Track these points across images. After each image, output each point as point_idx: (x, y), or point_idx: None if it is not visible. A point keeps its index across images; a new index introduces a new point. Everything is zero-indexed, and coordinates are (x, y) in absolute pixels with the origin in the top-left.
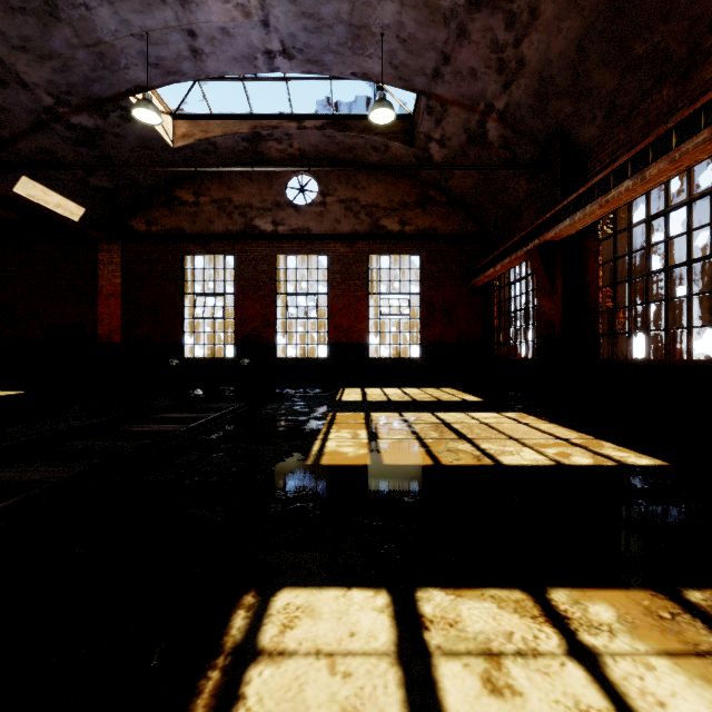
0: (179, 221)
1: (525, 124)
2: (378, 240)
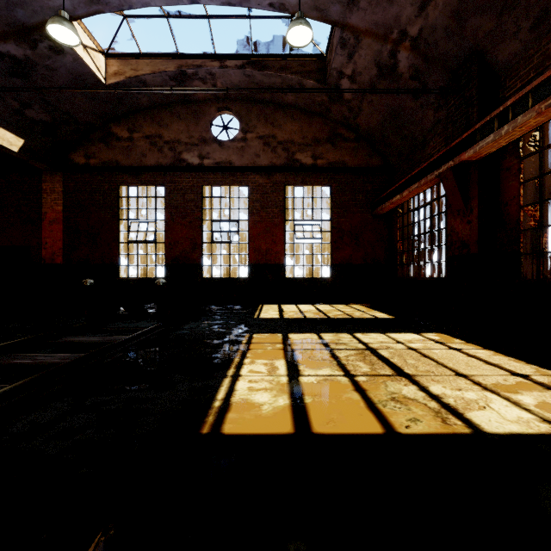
0: (115, 155)
1: (438, 49)
2: (293, 172)
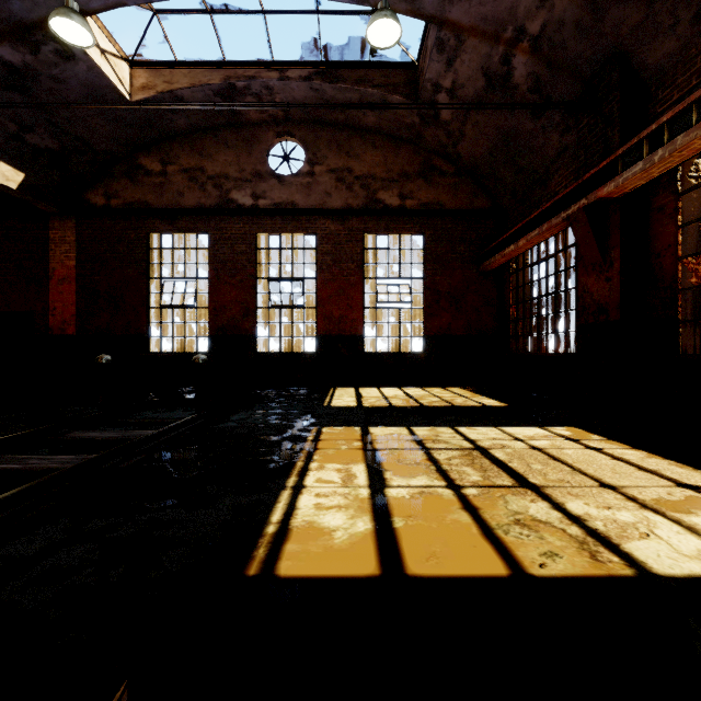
0: (143, 194)
1: (567, 51)
2: (375, 216)
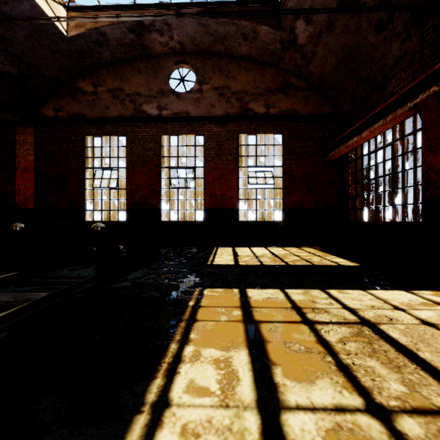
0: (81, 108)
1: None
2: (247, 121)
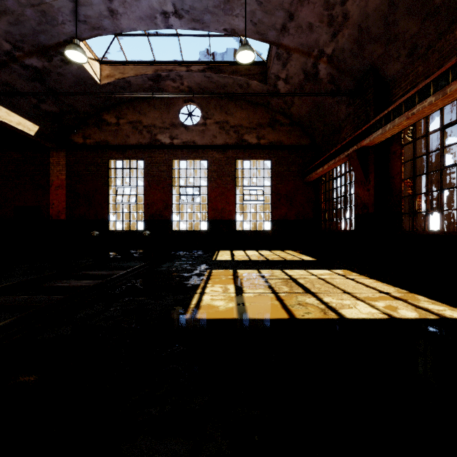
0: (106, 136)
1: (347, 64)
2: (242, 149)
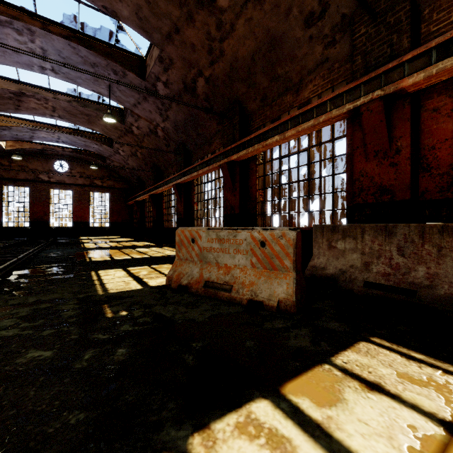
0: (0, 172)
1: (133, 172)
2: (93, 187)
